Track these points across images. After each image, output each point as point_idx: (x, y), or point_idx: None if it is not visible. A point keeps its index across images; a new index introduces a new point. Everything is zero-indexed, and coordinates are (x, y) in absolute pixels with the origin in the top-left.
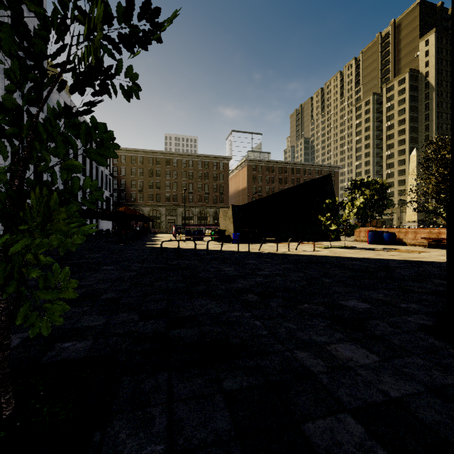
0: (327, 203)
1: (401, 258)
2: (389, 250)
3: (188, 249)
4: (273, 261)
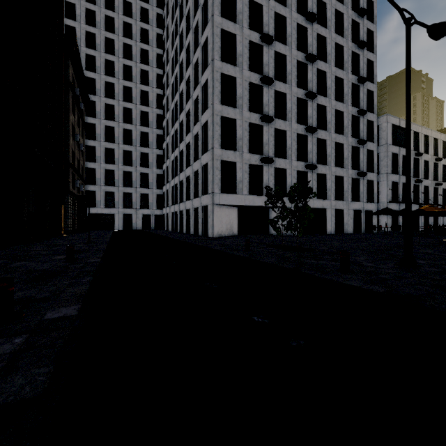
0: None
1: None
2: None
3: None
4: None
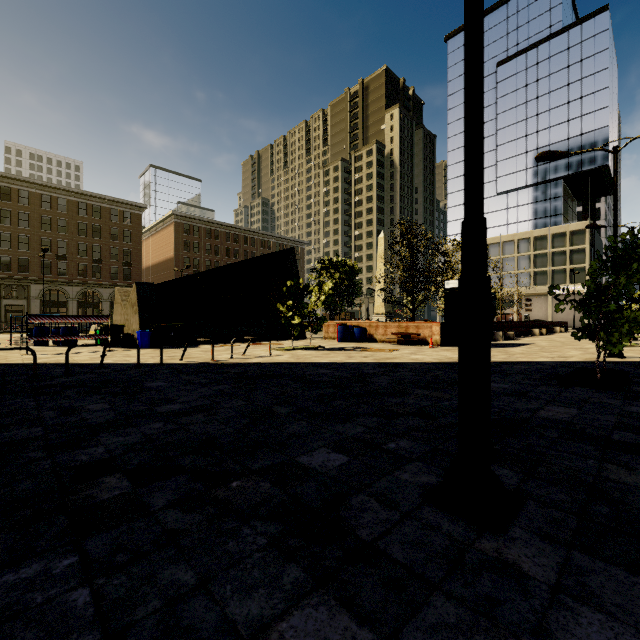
0: (288, 286)
1: (375, 360)
2: (360, 349)
3: (25, 365)
4: (200, 379)
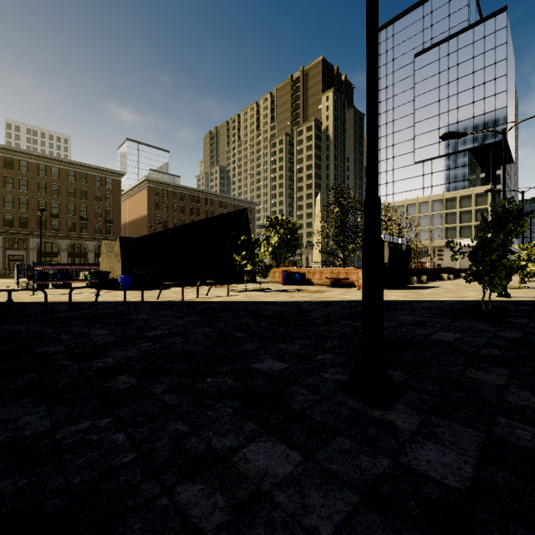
0: (242, 240)
1: (311, 299)
2: (300, 290)
3: (35, 303)
4: (174, 313)
